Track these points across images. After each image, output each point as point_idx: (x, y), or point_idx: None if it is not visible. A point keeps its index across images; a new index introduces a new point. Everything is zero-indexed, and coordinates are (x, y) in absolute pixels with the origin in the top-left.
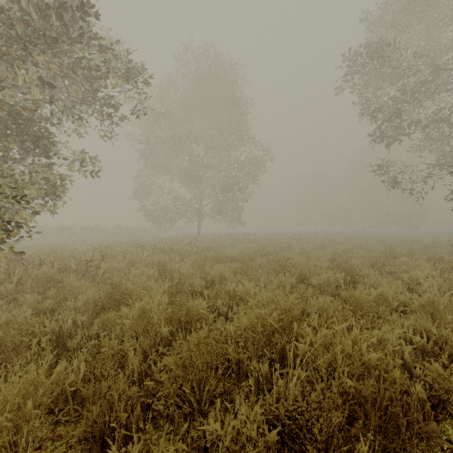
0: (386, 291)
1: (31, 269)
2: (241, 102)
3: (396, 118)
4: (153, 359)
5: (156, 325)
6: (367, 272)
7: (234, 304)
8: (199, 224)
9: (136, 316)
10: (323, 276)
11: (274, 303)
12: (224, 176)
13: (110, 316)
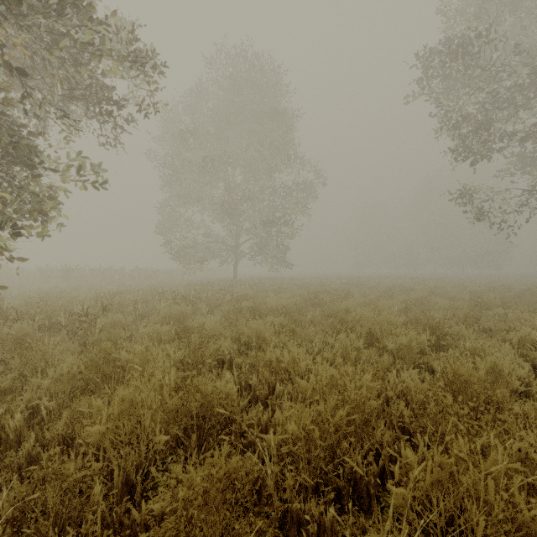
0: (498, 362)
1: (2, 326)
2: (287, 115)
3: (482, 131)
4: (139, 490)
5: (148, 430)
6: (457, 329)
7: (277, 383)
8: (235, 266)
9: (115, 415)
10: (404, 338)
11: (338, 386)
12: (266, 207)
13: (82, 407)
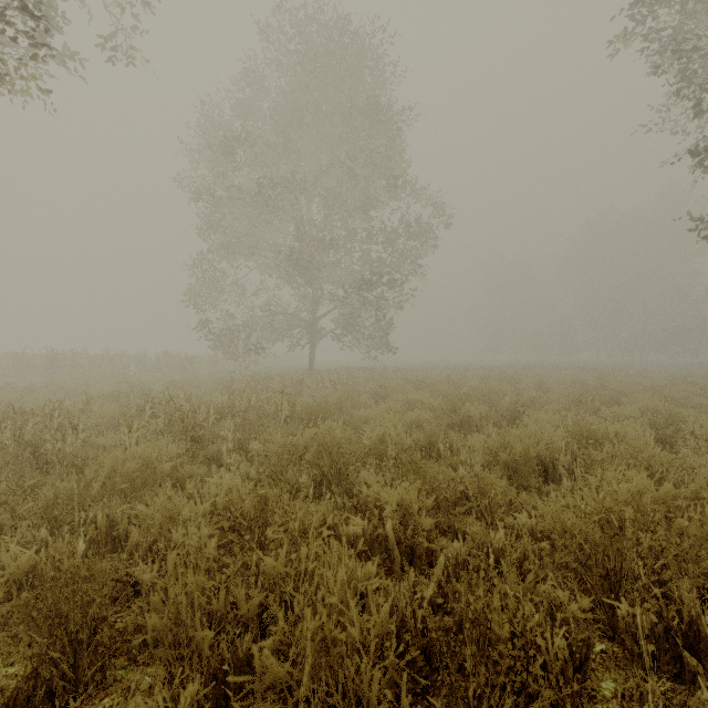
0: None
1: None
2: (391, 114)
3: None
4: None
5: None
6: None
7: None
8: (311, 350)
9: None
10: None
11: None
12: (359, 260)
13: None
